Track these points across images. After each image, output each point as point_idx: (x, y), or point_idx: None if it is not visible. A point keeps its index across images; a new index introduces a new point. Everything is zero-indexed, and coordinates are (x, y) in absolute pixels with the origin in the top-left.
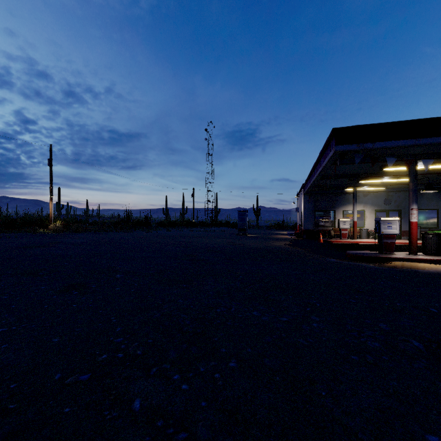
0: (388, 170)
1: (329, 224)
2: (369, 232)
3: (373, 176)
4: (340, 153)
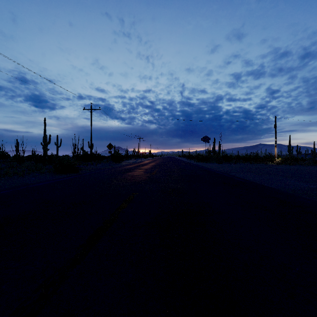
0: None
1: None
2: None
3: None
4: None
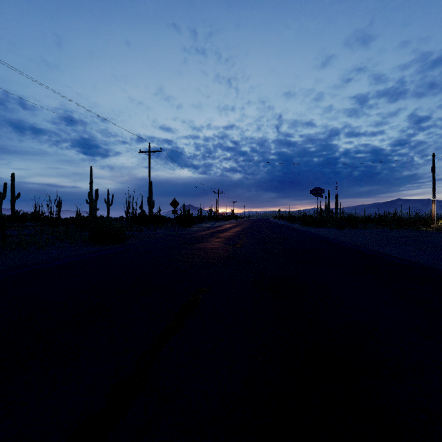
0: None
1: None
2: None
3: None
4: None
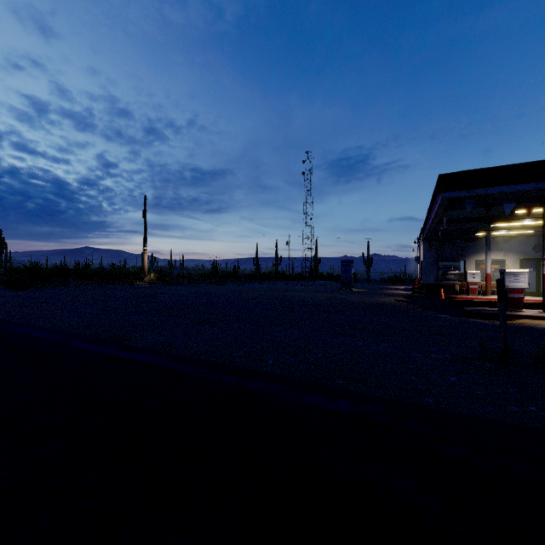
0: (525, 212)
1: (456, 278)
2: None
3: (505, 218)
4: (448, 200)
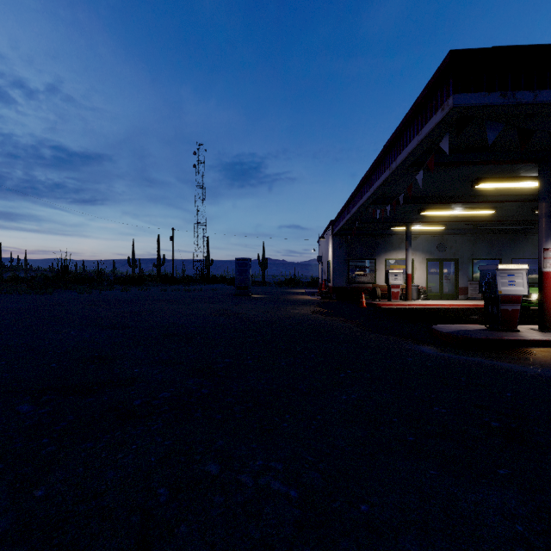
0: (474, 191)
1: (367, 279)
2: (420, 290)
3: (449, 201)
4: (457, 116)
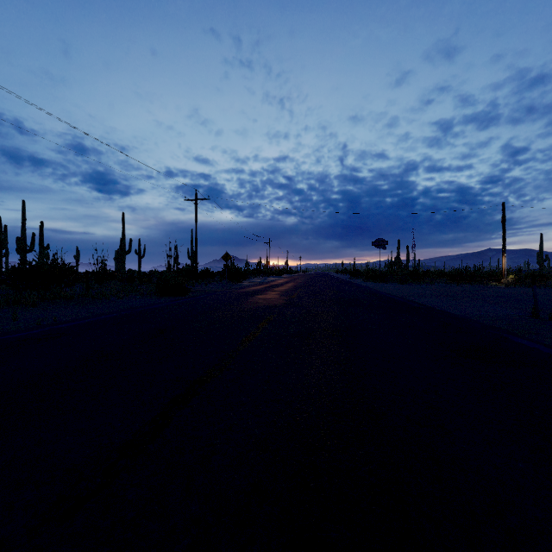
0: None
1: None
2: None
3: None
4: None
